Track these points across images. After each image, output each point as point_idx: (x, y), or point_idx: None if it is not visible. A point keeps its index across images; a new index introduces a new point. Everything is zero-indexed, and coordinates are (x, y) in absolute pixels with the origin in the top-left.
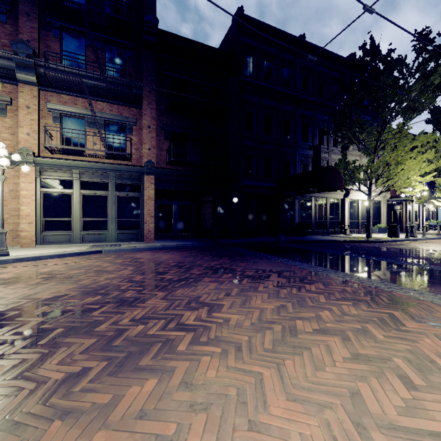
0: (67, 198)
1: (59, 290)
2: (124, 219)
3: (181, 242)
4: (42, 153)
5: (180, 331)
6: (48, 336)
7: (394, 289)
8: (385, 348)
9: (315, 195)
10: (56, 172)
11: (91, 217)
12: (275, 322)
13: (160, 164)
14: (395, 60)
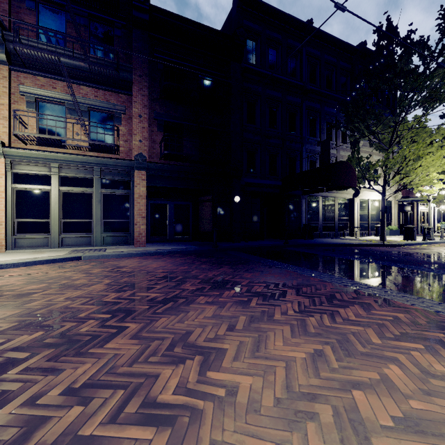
0: (44, 195)
1: None
2: (111, 220)
3: (176, 246)
4: (14, 143)
5: (144, 423)
6: None
7: None
8: None
9: (323, 194)
10: (31, 166)
11: (73, 218)
12: (317, 397)
13: (153, 158)
14: (416, 43)
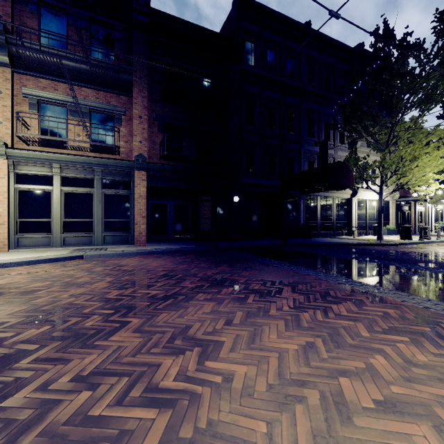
0: (46, 195)
1: None
2: (112, 220)
3: (176, 245)
4: (16, 144)
5: (148, 405)
6: None
7: None
8: None
9: (321, 194)
10: (33, 166)
11: (74, 217)
12: (306, 383)
13: (153, 159)
14: (412, 45)
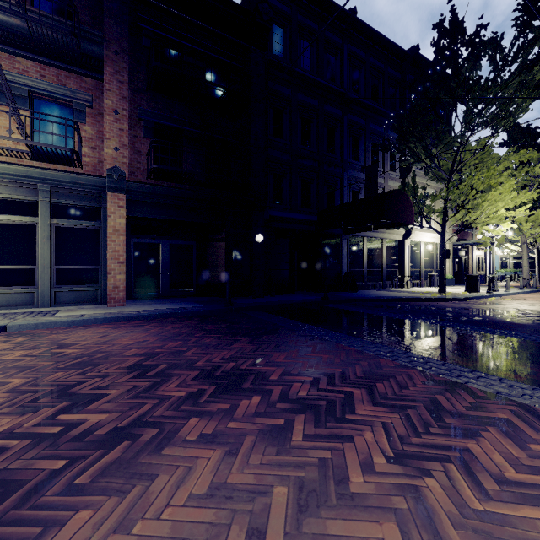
0: None
1: None
2: (69, 266)
3: (172, 304)
4: None
5: None
6: None
7: None
8: None
9: (368, 234)
10: None
11: (2, 262)
12: None
13: (137, 176)
14: (487, 41)
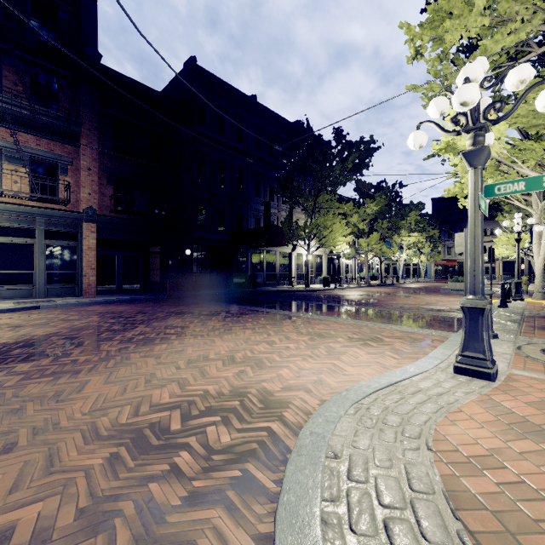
0: None
1: (47, 331)
2: (56, 271)
3: (129, 296)
4: None
5: (168, 335)
6: (85, 343)
7: (293, 314)
8: (269, 330)
9: (266, 248)
10: None
11: (11, 269)
12: (221, 329)
13: (103, 210)
14: (323, 144)
